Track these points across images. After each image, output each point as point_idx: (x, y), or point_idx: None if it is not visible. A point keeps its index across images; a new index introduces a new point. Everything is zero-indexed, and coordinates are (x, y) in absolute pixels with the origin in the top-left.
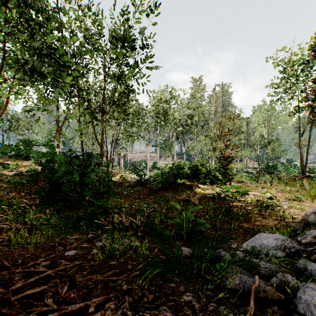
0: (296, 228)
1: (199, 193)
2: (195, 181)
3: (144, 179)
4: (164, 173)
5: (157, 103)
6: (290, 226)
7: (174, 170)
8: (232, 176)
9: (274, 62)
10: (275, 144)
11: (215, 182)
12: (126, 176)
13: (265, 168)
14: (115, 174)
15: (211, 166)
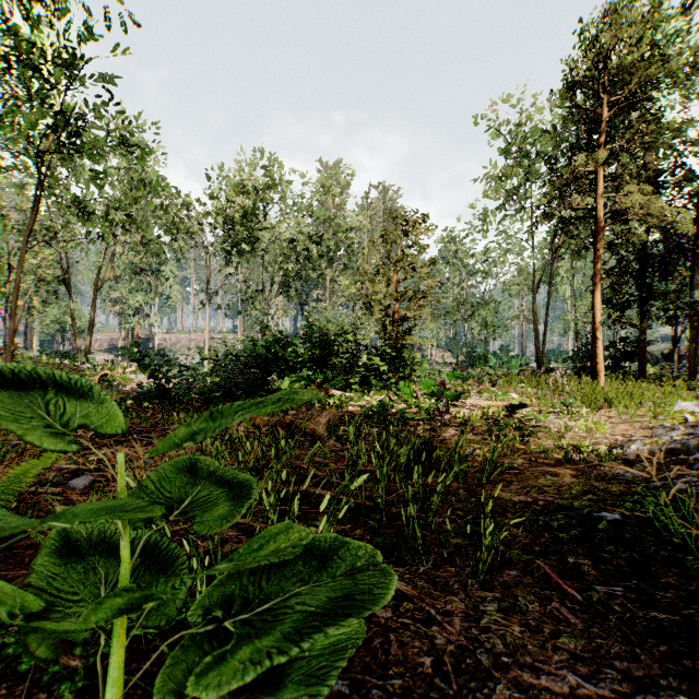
0: (653, 484)
1: (330, 409)
2: (324, 385)
3: (167, 379)
4: (226, 353)
5: (230, 193)
6: (623, 480)
7: (257, 343)
8: (413, 366)
9: (491, 127)
10: (488, 309)
11: (373, 383)
12: (124, 379)
13: (466, 361)
14: (86, 372)
15: (362, 340)
